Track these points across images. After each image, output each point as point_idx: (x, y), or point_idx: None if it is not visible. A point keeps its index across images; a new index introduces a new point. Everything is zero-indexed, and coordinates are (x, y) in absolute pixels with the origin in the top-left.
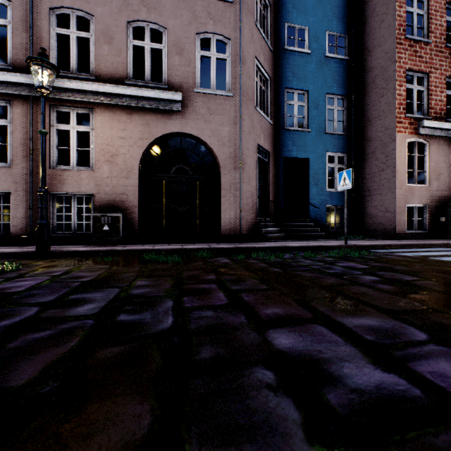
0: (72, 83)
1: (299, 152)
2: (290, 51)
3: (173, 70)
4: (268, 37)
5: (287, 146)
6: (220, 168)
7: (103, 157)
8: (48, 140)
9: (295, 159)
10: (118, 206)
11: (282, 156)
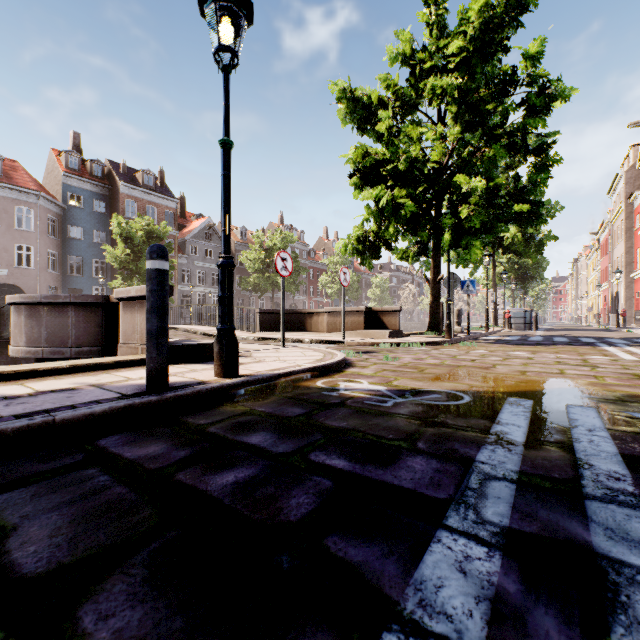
0: None
1: (77, 286)
2: (72, 238)
3: (3, 259)
4: (57, 234)
5: (70, 283)
6: None
7: None
8: None
9: (76, 289)
10: None
11: (67, 288)
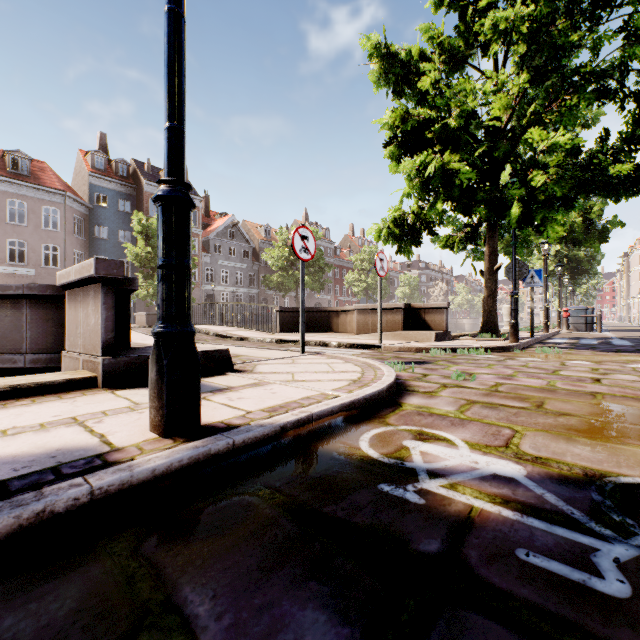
0: None
1: None
2: (98, 238)
3: (31, 259)
4: (83, 234)
5: None
6: None
7: None
8: None
9: None
10: None
11: None
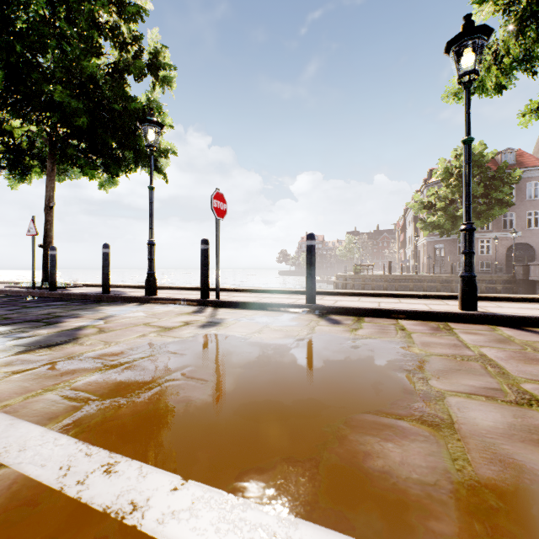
0: (487, 234)
1: None
2: None
3: (517, 224)
4: None
5: None
6: (535, 252)
7: (494, 251)
8: (478, 248)
9: None
10: (498, 264)
11: None
